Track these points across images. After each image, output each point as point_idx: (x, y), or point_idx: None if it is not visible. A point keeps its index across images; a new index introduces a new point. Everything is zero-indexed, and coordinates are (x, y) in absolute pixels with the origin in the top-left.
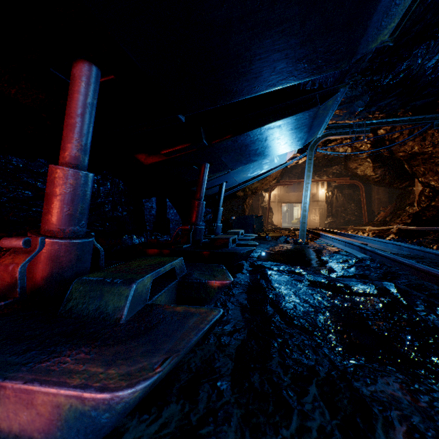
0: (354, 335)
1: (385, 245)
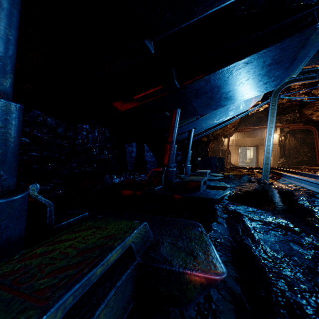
0: None
1: None
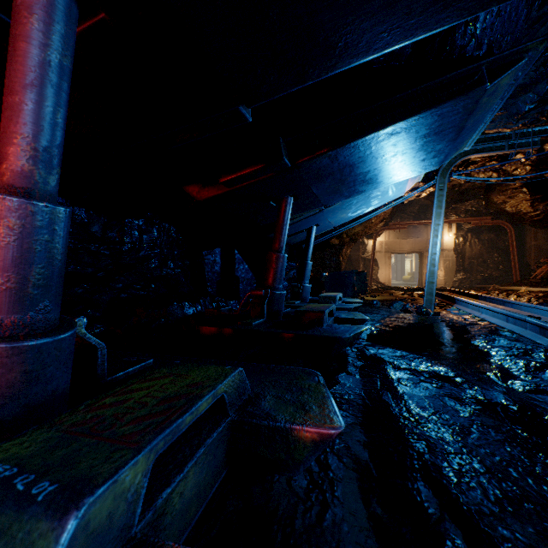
0: None
1: None
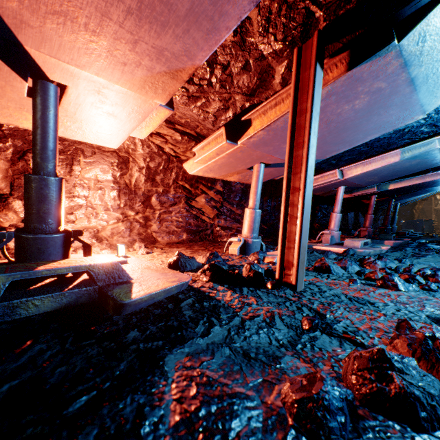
0: None
1: None
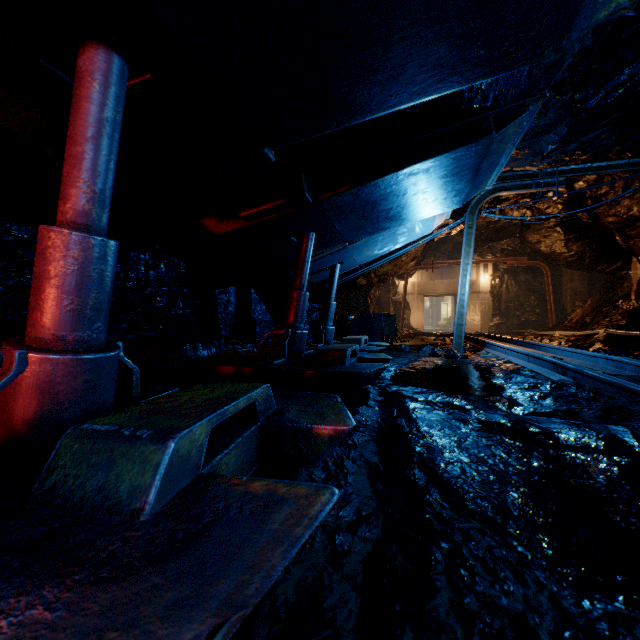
0: (584, 537)
1: (592, 360)
